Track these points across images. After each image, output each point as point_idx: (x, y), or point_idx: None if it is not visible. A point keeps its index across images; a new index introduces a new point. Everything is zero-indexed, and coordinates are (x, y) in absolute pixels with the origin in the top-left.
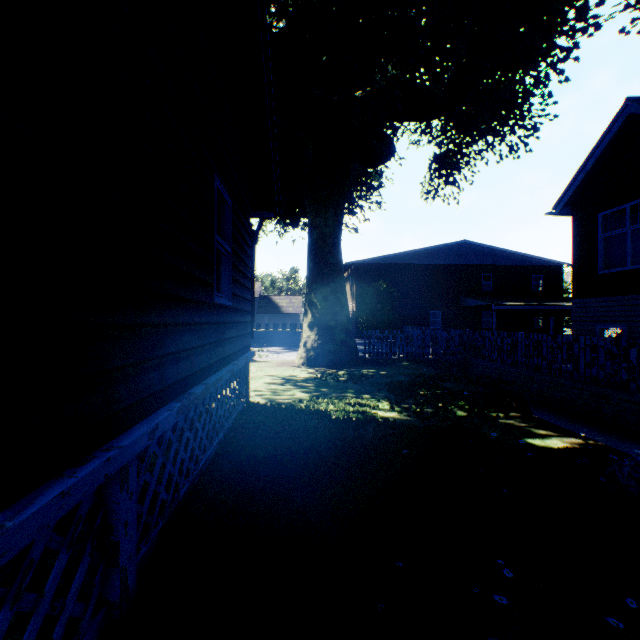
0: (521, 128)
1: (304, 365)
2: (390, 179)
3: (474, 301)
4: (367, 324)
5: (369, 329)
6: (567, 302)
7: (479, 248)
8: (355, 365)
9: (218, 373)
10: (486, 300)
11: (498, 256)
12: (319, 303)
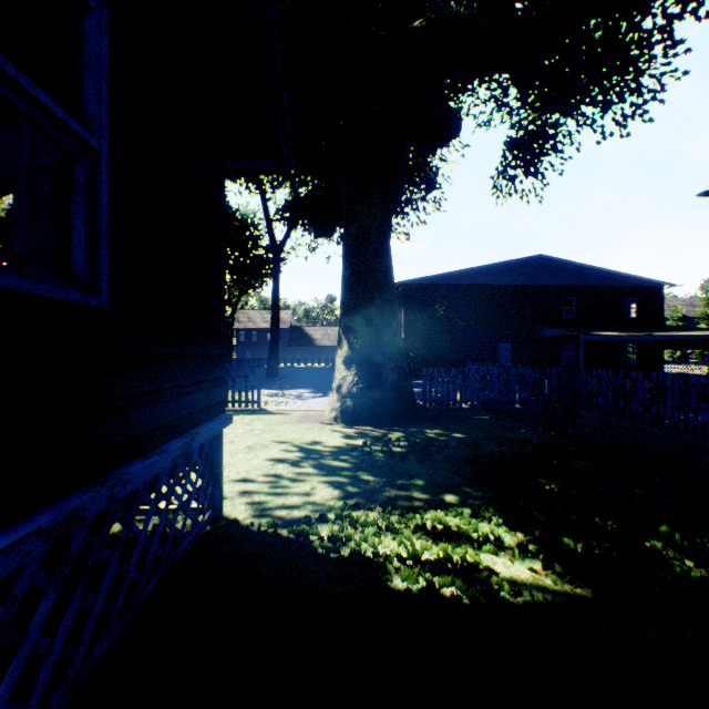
0: (634, 92)
1: (337, 421)
2: (448, 178)
3: (554, 330)
4: (420, 359)
5: (422, 366)
6: (674, 331)
7: (558, 265)
8: (412, 420)
9: None
10: (570, 329)
11: (582, 275)
12: (359, 329)
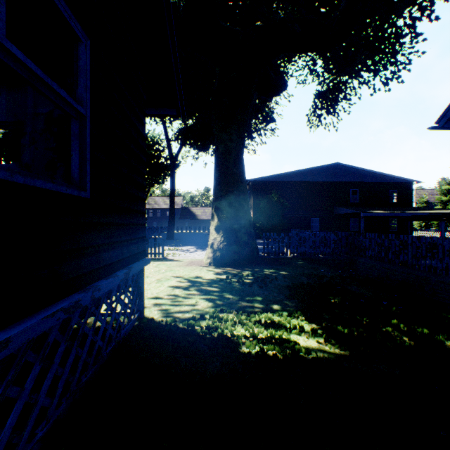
0: (393, 64)
1: (211, 264)
2: (280, 115)
3: (345, 210)
4: (262, 228)
5: (264, 231)
6: (419, 210)
7: (348, 169)
8: (257, 264)
9: (4, 330)
10: (355, 209)
11: (363, 175)
12: (224, 209)
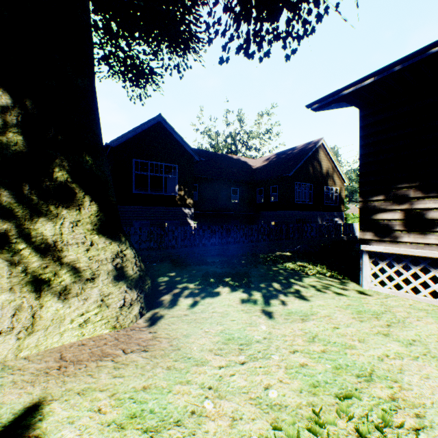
0: None
1: (144, 313)
2: None
3: None
4: None
5: None
6: None
7: None
8: None
9: None
10: None
11: None
12: (110, 182)
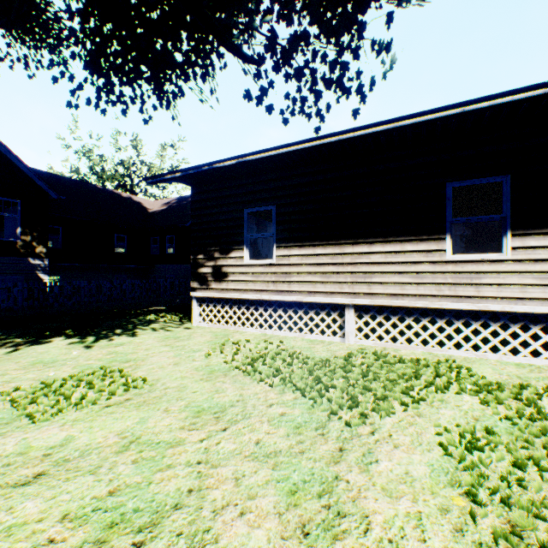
0: None
1: None
2: None
3: None
4: None
5: None
6: None
7: None
8: None
9: None
10: None
11: None
12: None
